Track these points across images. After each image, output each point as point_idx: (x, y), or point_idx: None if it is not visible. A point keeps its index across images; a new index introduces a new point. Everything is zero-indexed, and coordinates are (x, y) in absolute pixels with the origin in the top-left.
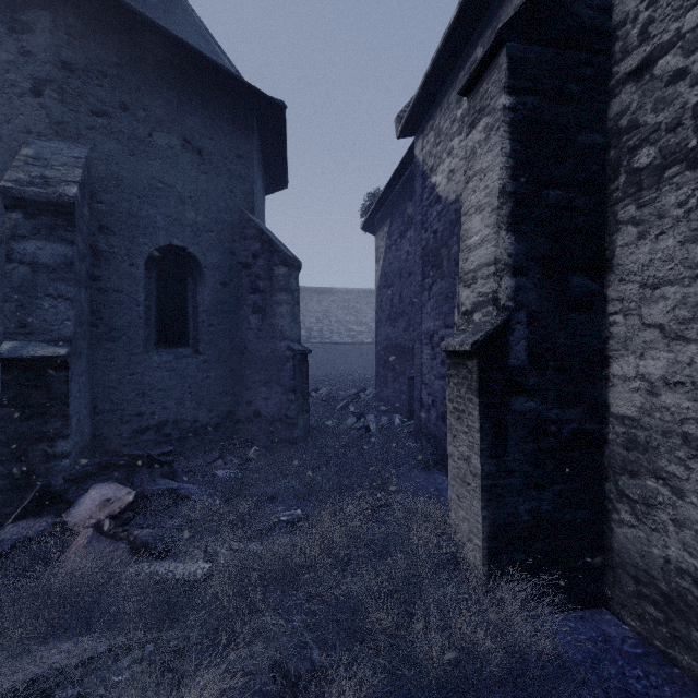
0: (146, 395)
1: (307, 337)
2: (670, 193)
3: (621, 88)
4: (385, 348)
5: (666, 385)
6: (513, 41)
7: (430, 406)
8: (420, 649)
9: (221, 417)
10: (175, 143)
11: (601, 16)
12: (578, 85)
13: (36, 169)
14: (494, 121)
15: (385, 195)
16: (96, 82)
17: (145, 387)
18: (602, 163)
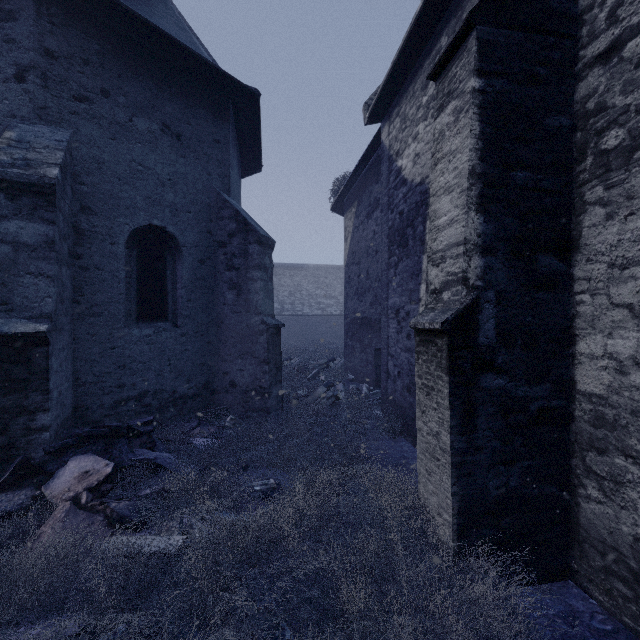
0: (127, 367)
1: (280, 310)
2: (639, 174)
3: (588, 72)
4: (353, 321)
5: (636, 365)
6: (482, 25)
7: (396, 377)
8: (393, 632)
9: (199, 387)
10: (154, 128)
11: (568, 1)
12: (546, 69)
13: (18, 151)
14: (463, 104)
15: (353, 178)
16: (78, 69)
17: (126, 360)
18: (569, 145)
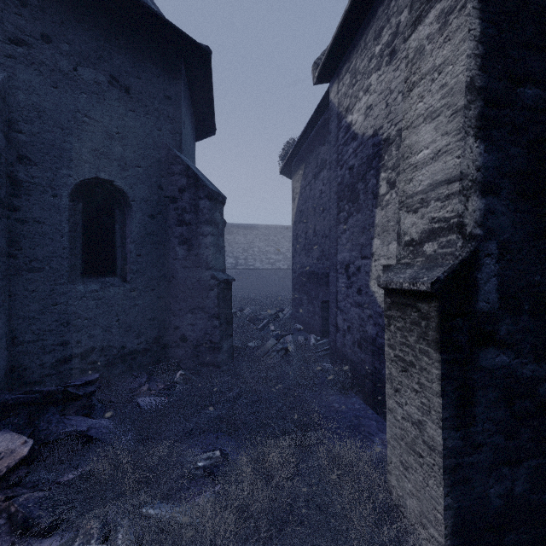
0: (71, 324)
1: (234, 264)
2: None
3: None
4: (300, 275)
5: None
6: None
7: (345, 331)
8: None
9: (149, 342)
10: (101, 79)
11: None
12: None
13: None
14: (456, 0)
15: (301, 142)
16: (15, 10)
17: (70, 317)
18: None
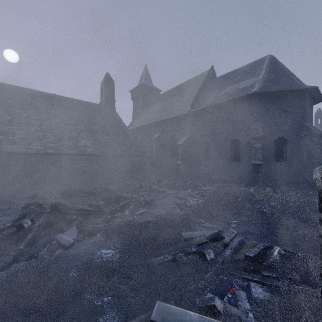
0: (273, 172)
1: None
2: None
3: None
4: None
5: None
6: None
7: None
8: None
9: (293, 180)
10: (280, 112)
11: None
12: None
13: (254, 131)
14: None
15: None
16: (262, 107)
17: (272, 171)
18: None
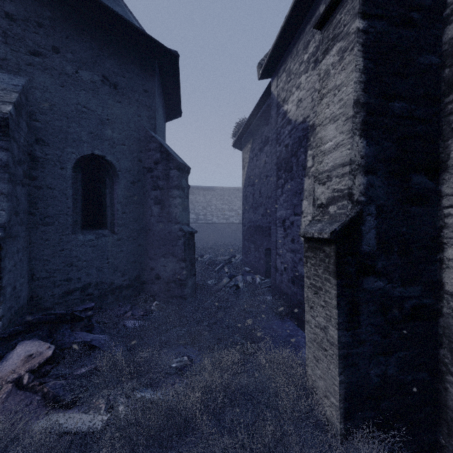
0: (73, 265)
1: (196, 219)
2: None
3: None
4: (249, 228)
5: None
6: None
7: (282, 271)
8: None
9: (131, 279)
10: (96, 79)
11: None
12: (419, 14)
13: None
14: (348, 43)
15: (249, 122)
16: (33, 30)
17: (73, 259)
18: (437, 80)
